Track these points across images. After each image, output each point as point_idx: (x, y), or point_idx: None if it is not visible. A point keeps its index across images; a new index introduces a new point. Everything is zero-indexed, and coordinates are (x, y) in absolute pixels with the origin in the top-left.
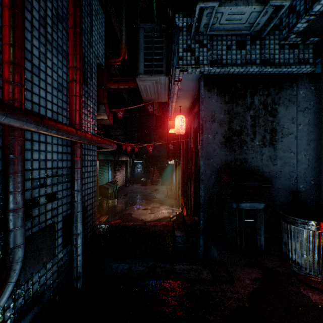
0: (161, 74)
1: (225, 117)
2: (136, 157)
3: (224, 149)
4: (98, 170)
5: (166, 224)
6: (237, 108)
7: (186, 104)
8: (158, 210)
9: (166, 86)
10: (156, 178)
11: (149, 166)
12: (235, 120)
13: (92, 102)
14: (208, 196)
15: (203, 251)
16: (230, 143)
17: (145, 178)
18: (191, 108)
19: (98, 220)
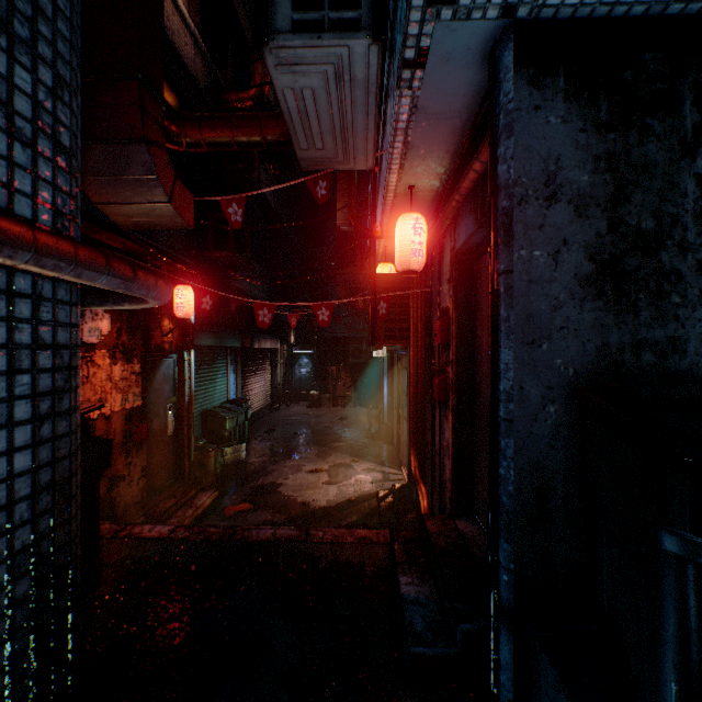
0: (355, 33)
1: (599, 181)
2: (296, 342)
3: (593, 304)
4: (192, 374)
5: (371, 539)
6: (646, 148)
7: (430, 177)
8: (347, 475)
9: (372, 96)
10: (343, 391)
11: (326, 362)
12: (639, 194)
13: (27, 72)
14: (533, 481)
15: (512, 688)
16: (619, 279)
17: (318, 391)
18: (446, 187)
19: (190, 506)
